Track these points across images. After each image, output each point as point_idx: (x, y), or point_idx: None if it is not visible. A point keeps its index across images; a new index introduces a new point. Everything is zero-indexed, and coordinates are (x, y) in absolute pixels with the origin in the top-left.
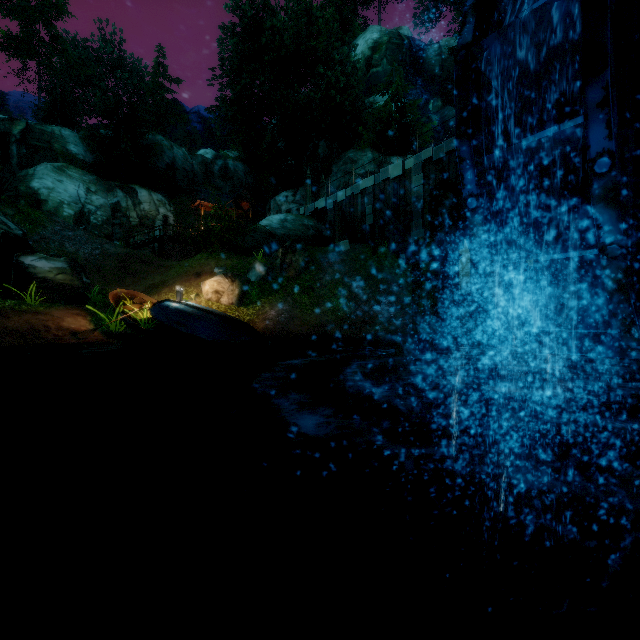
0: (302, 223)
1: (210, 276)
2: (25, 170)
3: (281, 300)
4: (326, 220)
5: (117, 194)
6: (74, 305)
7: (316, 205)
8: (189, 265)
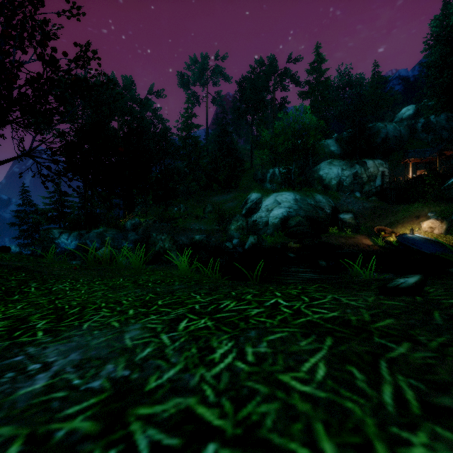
0: None
1: (425, 218)
2: (316, 167)
3: None
4: None
5: (355, 167)
6: (360, 233)
7: None
8: (410, 211)
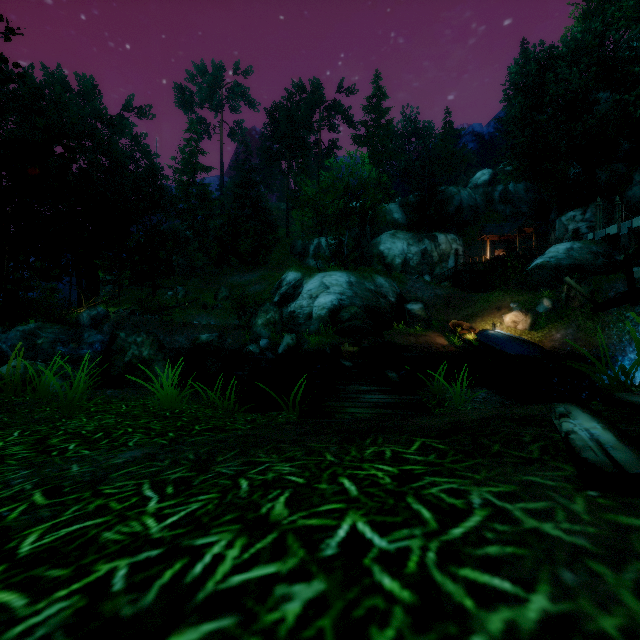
0: (590, 250)
1: (507, 309)
2: (375, 239)
3: (565, 326)
4: (619, 244)
5: (425, 242)
6: (433, 330)
7: (607, 231)
8: (490, 301)
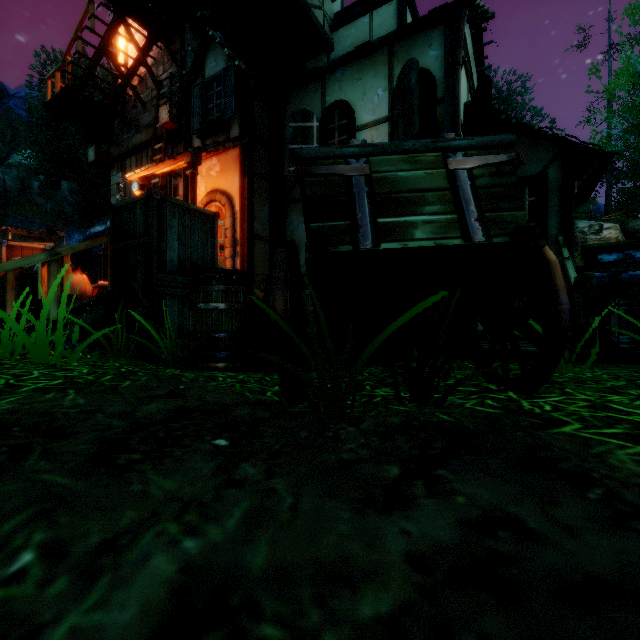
0: None
1: None
2: None
3: None
4: None
5: None
6: None
7: None
8: None
